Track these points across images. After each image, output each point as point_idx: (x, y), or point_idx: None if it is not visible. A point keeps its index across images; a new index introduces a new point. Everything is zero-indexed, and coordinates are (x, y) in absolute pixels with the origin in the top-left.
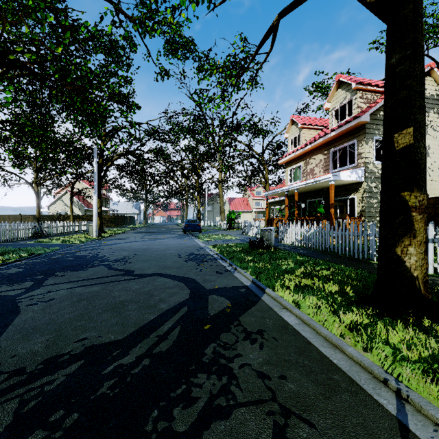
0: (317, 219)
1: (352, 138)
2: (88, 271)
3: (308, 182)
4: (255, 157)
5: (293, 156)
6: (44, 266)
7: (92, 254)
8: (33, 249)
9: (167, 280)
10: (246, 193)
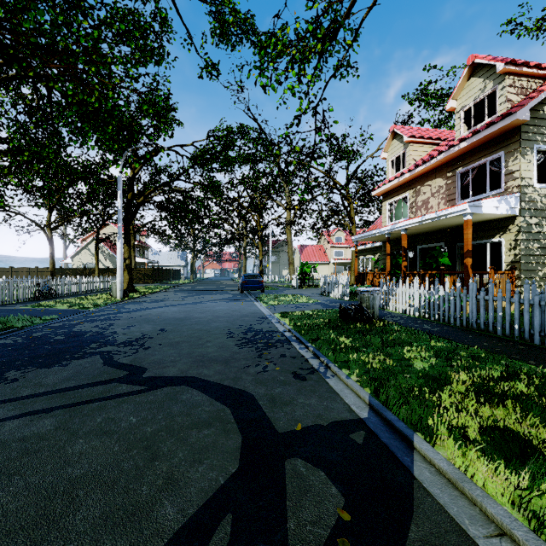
0: (441, 275)
1: (497, 149)
2: (66, 370)
3: (425, 218)
4: (338, 188)
5: (396, 183)
6: (3, 354)
7: (97, 328)
8: (15, 319)
9: (199, 399)
10: (322, 239)
